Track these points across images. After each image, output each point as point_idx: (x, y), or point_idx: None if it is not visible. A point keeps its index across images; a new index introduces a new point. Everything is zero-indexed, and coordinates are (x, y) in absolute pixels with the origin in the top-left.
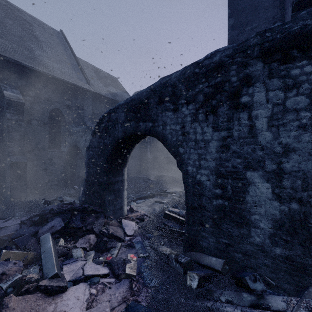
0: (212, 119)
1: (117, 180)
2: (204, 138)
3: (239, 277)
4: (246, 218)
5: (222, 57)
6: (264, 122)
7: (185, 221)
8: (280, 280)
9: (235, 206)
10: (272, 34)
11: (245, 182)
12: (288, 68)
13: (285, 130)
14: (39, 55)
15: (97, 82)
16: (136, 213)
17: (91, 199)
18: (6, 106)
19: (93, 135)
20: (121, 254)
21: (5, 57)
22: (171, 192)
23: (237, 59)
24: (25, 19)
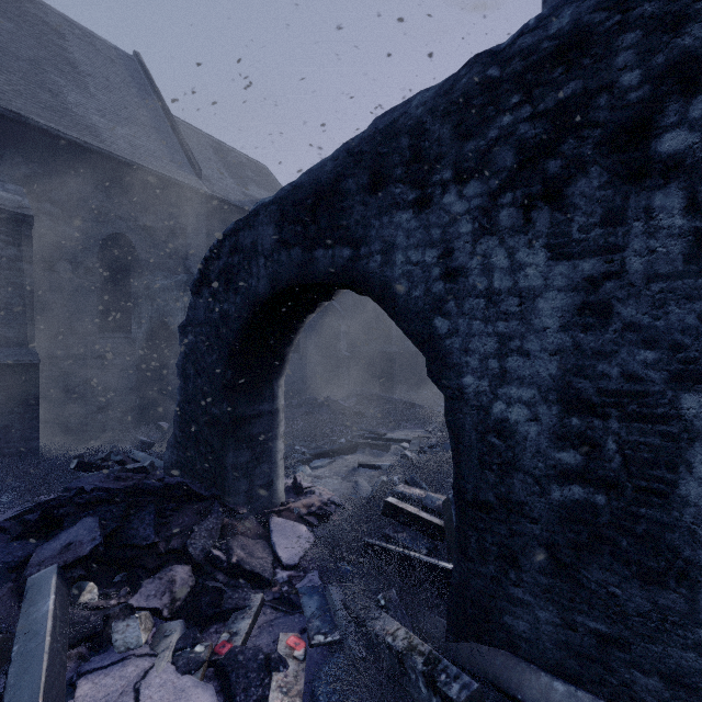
0: (546, 222)
1: (259, 410)
2: (520, 284)
3: None
4: (679, 557)
5: (583, 14)
6: None
7: (442, 527)
8: None
9: (634, 511)
10: None
11: (676, 431)
12: None
13: None
14: (78, 105)
15: (220, 174)
16: (309, 499)
17: (191, 460)
18: None
19: (195, 291)
20: (259, 632)
21: None
22: (398, 440)
23: (641, 10)
24: (47, 23)
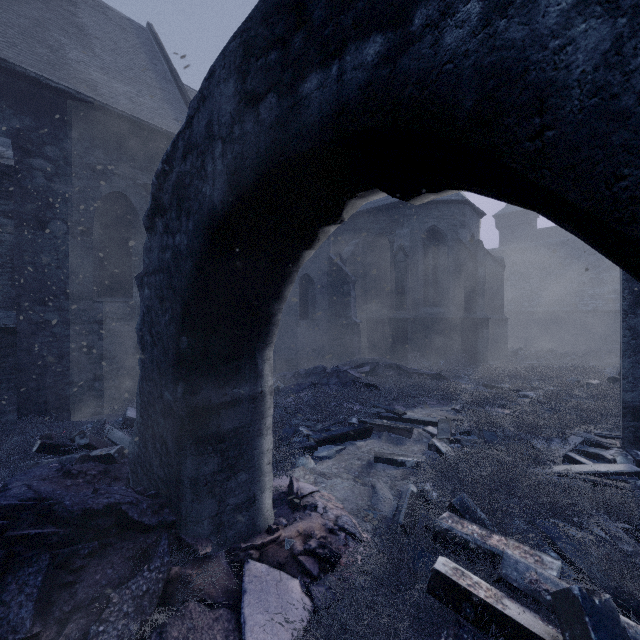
0: None
1: (233, 396)
2: None
3: None
4: None
5: None
6: None
7: None
8: None
9: None
10: None
11: None
12: None
13: None
14: (79, 62)
15: None
16: (307, 521)
17: (148, 458)
18: None
19: (148, 226)
20: None
21: None
22: (421, 421)
23: None
24: None
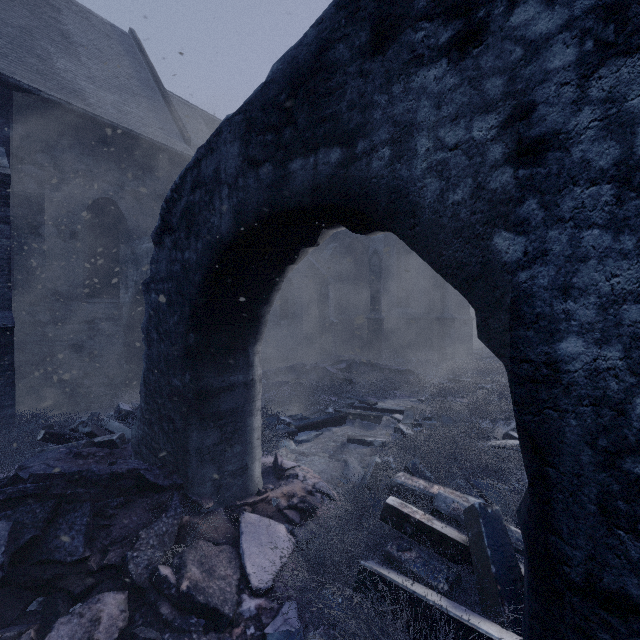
0: None
1: (230, 382)
2: None
3: None
4: None
5: None
6: None
7: (465, 546)
8: None
9: None
10: None
11: None
12: None
13: None
14: (66, 71)
15: None
16: (290, 485)
17: (155, 437)
18: None
19: (157, 241)
20: None
21: None
22: (389, 410)
23: None
24: None
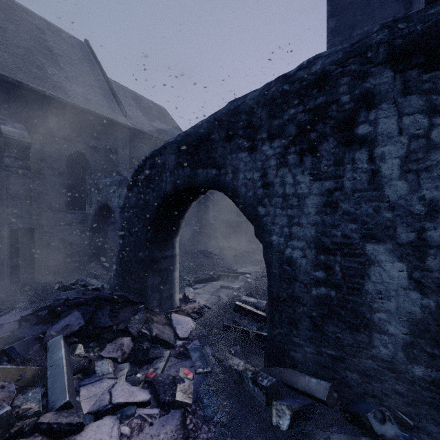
0: (310, 162)
1: (165, 255)
2: (298, 191)
3: (356, 413)
4: (365, 317)
5: (326, 65)
6: (395, 165)
7: (265, 316)
8: (422, 417)
9: (347, 298)
10: (409, 24)
11: (364, 260)
12: (436, 79)
13: (430, 178)
14: (54, 75)
15: (137, 114)
16: (192, 304)
17: (126, 283)
18: (3, 147)
19: (129, 189)
20: (169, 368)
21: (3, 76)
22: (244, 273)
23: (350, 67)
24: (33, 24)
